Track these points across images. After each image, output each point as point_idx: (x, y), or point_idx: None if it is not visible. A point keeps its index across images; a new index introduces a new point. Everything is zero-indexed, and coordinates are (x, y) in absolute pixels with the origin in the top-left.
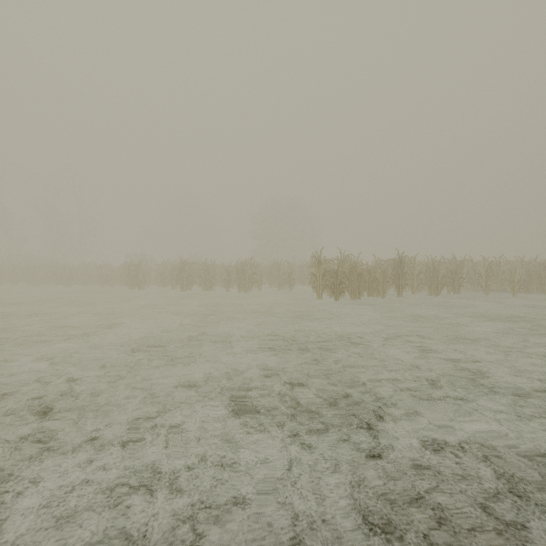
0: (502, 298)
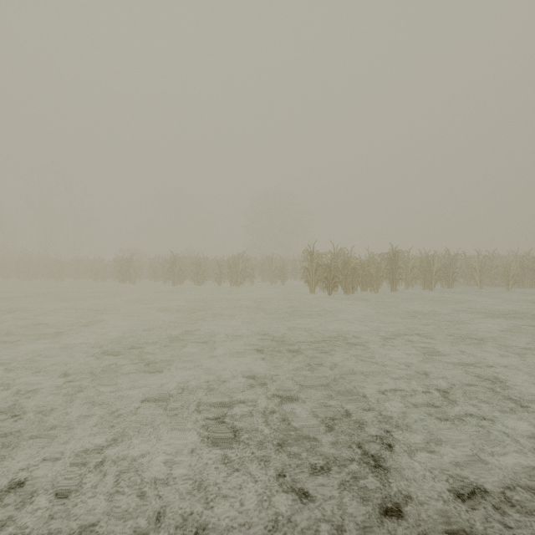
0: (496, 292)
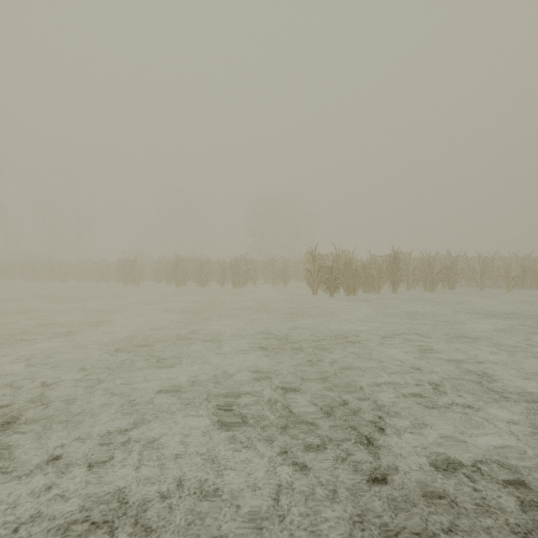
0: (497, 294)
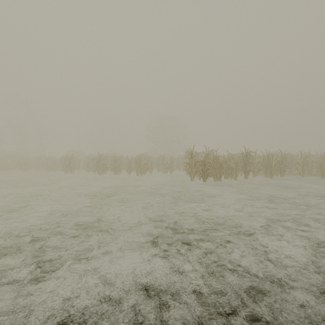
0: (315, 179)
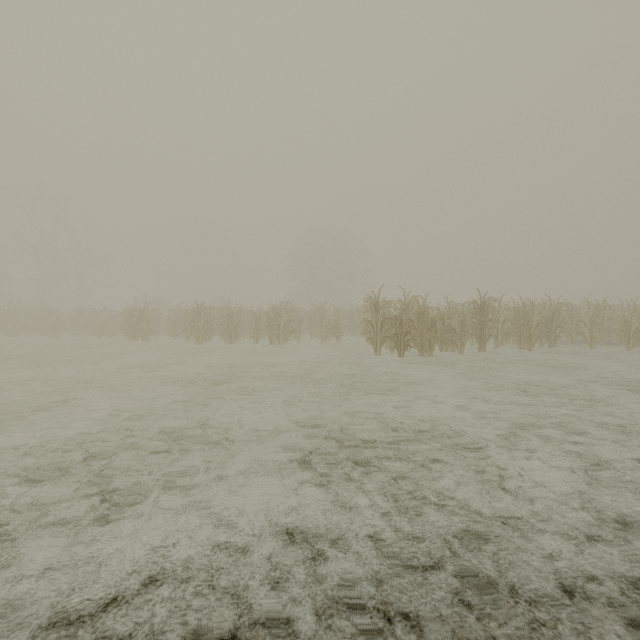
0: (615, 353)
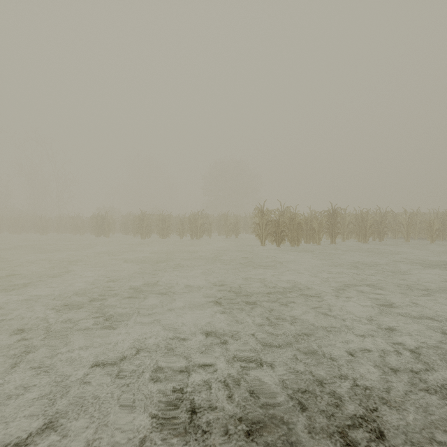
0: (422, 244)
